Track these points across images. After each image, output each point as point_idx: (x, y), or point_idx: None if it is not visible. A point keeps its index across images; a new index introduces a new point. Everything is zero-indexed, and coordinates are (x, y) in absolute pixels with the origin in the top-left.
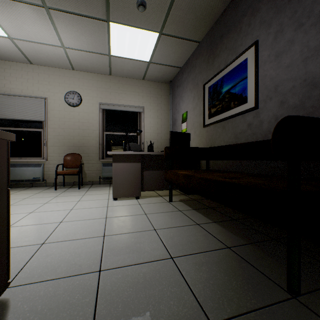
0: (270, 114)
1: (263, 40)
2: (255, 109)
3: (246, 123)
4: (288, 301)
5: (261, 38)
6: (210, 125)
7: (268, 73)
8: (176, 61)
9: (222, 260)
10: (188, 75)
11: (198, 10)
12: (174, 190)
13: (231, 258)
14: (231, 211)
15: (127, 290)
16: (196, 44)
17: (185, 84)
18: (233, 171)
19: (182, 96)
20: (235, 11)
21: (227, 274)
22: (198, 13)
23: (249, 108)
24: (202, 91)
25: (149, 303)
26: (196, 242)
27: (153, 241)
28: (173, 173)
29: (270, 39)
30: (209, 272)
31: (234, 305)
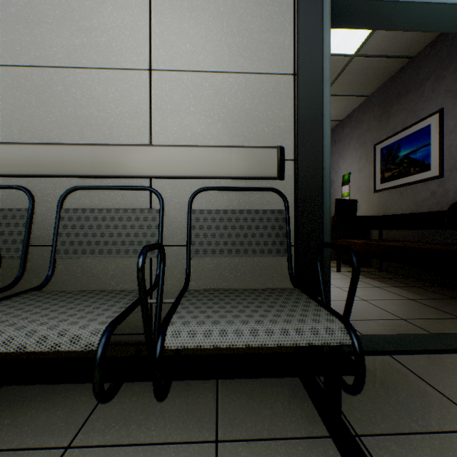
0: (456, 184)
1: (448, 109)
2: (440, 178)
3: (429, 191)
4: (456, 319)
5: (447, 107)
6: (383, 191)
7: (454, 143)
8: (336, 115)
9: (406, 303)
10: (351, 131)
11: (370, 72)
12: (334, 263)
13: (413, 303)
14: (411, 281)
15: (342, 307)
16: (363, 98)
17: (346, 140)
18: (413, 241)
19: (342, 154)
20: (416, 72)
21: (410, 308)
22: (370, 74)
23: (433, 176)
24: (372, 152)
25: (360, 312)
26: (380, 295)
27: (342, 293)
28: (345, 242)
29: (456, 110)
30: (396, 306)
31: (417, 316)
